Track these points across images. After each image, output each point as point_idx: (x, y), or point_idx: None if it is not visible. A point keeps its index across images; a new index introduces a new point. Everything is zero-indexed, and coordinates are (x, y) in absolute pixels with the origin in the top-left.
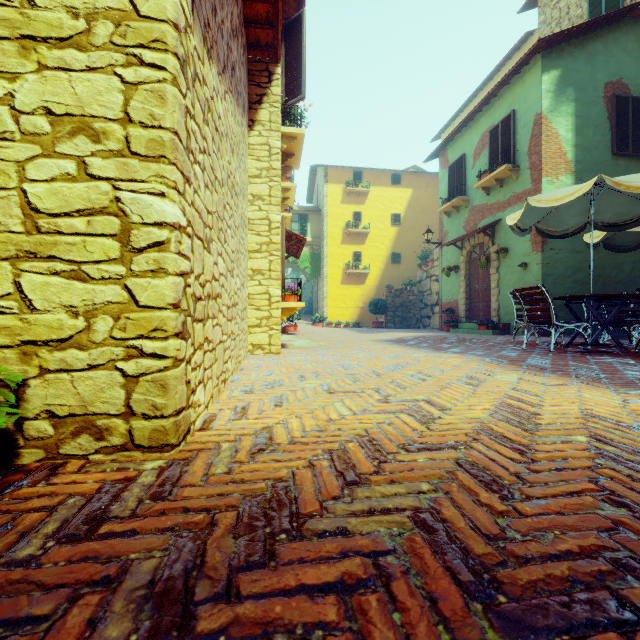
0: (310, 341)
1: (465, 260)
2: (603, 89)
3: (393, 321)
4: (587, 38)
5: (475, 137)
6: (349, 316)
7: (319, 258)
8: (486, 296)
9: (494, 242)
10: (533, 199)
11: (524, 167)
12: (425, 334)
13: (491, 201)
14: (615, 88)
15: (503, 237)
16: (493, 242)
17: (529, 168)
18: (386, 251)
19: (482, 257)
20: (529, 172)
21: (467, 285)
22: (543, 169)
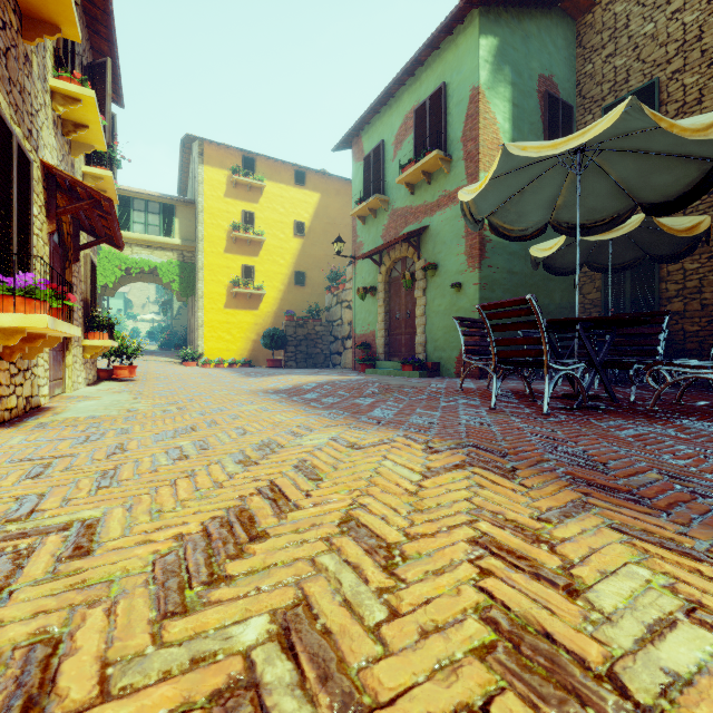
0: (127, 398)
1: (384, 279)
2: (537, 81)
3: (295, 358)
4: (523, 13)
5: (397, 119)
6: (237, 352)
7: (193, 270)
8: (410, 326)
9: (420, 256)
10: (514, 145)
11: (458, 158)
12: (334, 378)
13: (416, 202)
14: (547, 85)
15: (431, 249)
16: (419, 256)
17: (464, 159)
18: (287, 268)
19: (407, 273)
20: (464, 164)
21: (387, 312)
22: (481, 160)
